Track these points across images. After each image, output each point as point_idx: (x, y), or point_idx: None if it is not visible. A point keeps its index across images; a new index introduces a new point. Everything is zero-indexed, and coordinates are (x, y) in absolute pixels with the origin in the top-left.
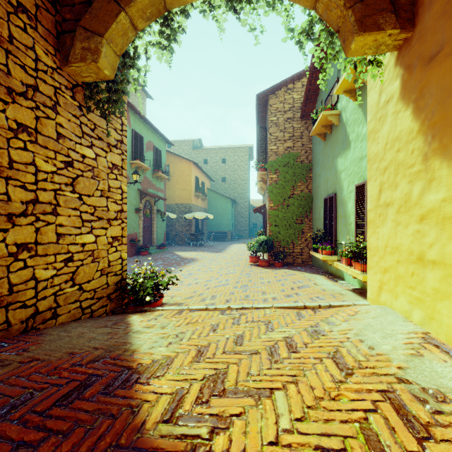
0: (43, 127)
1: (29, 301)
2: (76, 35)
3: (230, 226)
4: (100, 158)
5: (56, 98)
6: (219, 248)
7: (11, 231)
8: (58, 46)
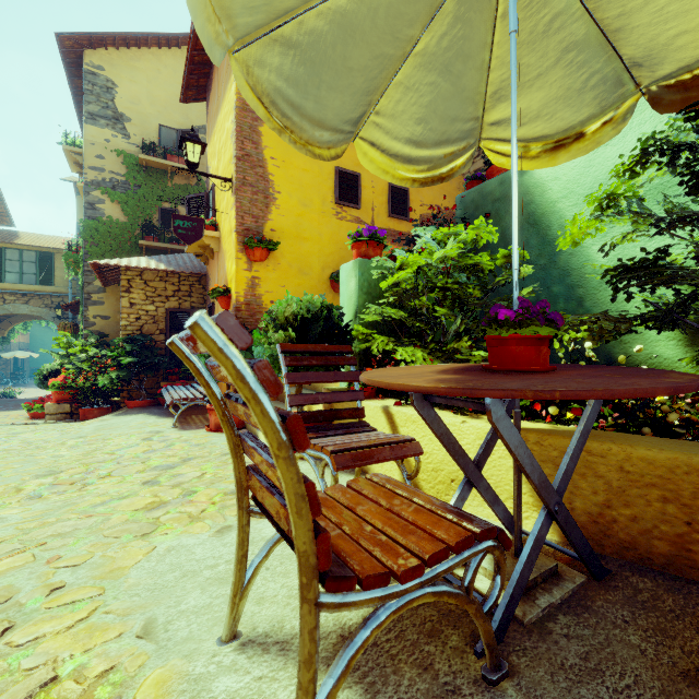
0: None
1: None
2: None
3: None
4: None
5: None
6: None
7: None
8: None
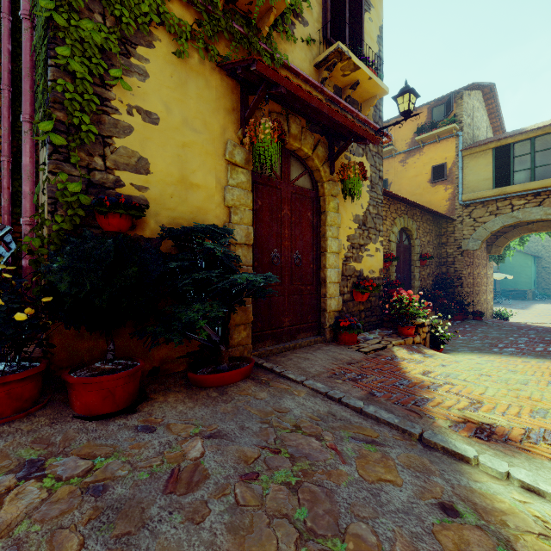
0: (485, 271)
1: (484, 312)
2: (492, 247)
3: (531, 284)
4: (490, 273)
5: (486, 263)
6: (521, 306)
7: (484, 296)
8: (486, 249)
